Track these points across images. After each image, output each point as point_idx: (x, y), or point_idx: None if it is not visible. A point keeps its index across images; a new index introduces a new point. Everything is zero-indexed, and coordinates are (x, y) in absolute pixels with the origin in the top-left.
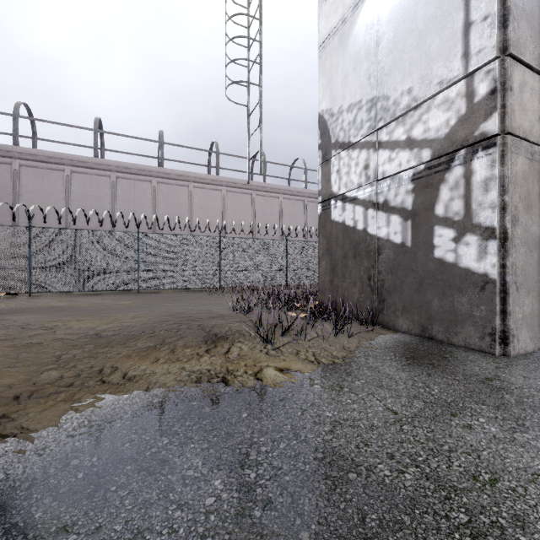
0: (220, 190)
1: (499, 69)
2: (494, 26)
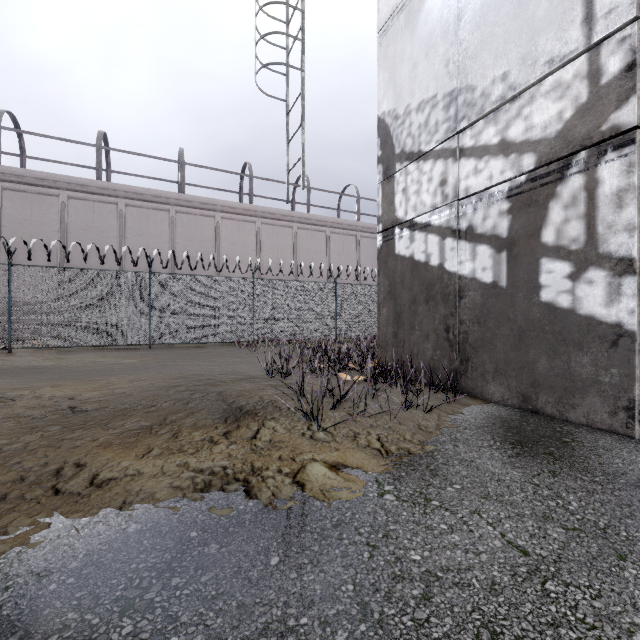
0: (254, 222)
1: (639, 35)
2: None
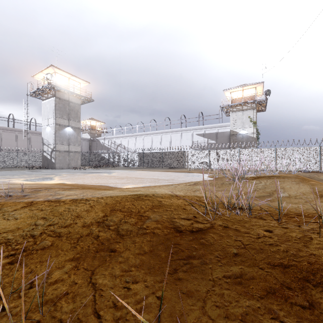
0: (15, 133)
1: (55, 145)
2: (54, 141)
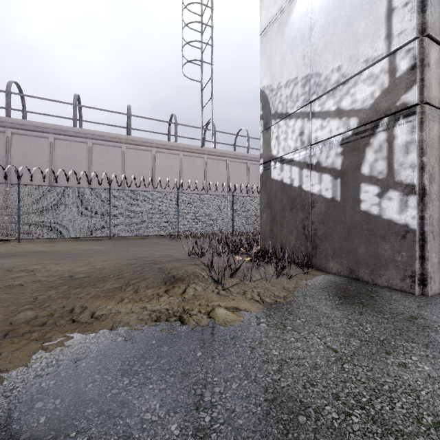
0: (178, 154)
1: (418, 48)
2: (414, 11)
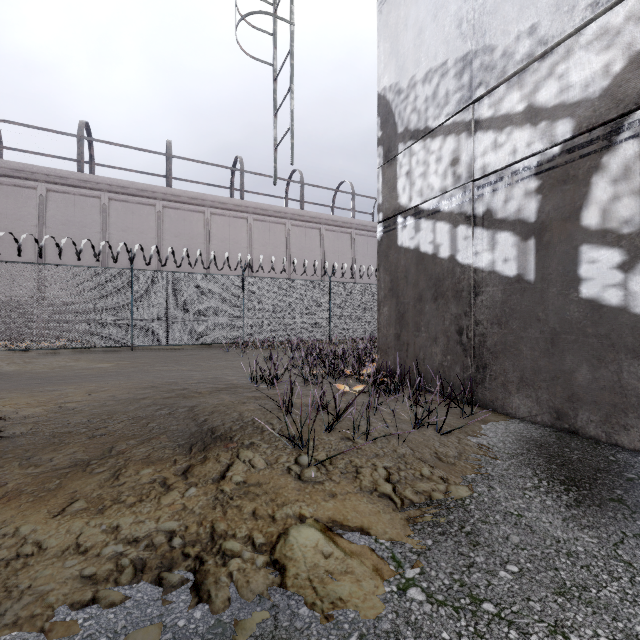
0: (246, 218)
1: None
2: None
